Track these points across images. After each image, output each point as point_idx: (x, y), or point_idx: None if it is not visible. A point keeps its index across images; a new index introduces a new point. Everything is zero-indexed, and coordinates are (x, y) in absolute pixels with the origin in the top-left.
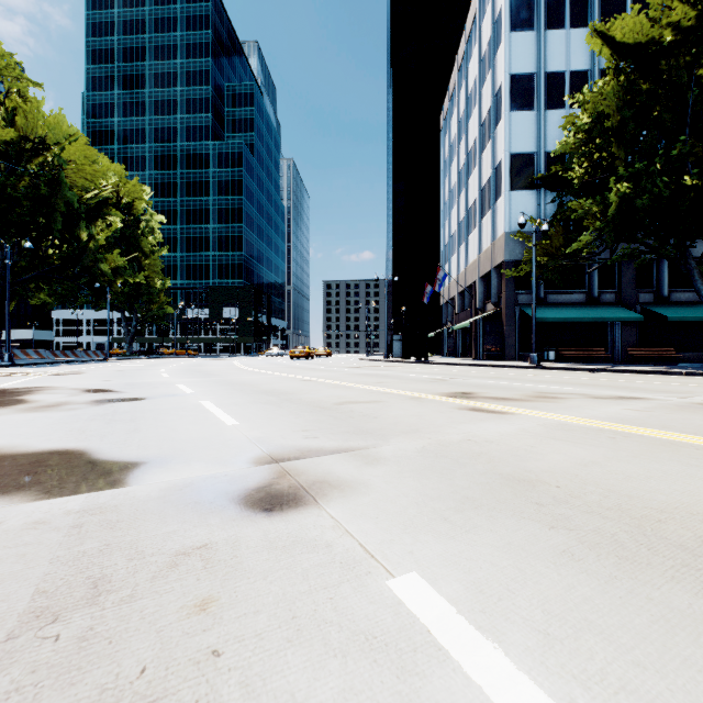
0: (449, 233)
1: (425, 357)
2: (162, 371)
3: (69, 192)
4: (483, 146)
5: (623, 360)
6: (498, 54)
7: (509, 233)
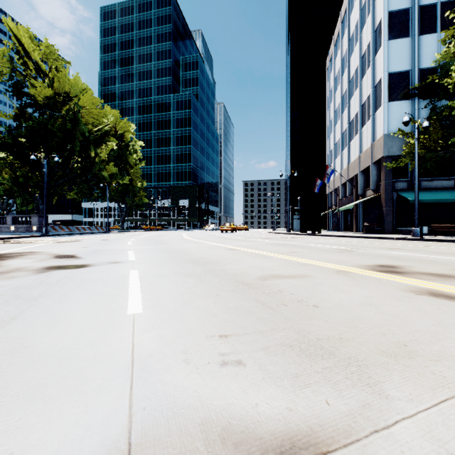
0: (334, 141)
1: (318, 231)
2: (130, 240)
3: (83, 126)
4: (364, 72)
5: None
6: None
7: (387, 135)
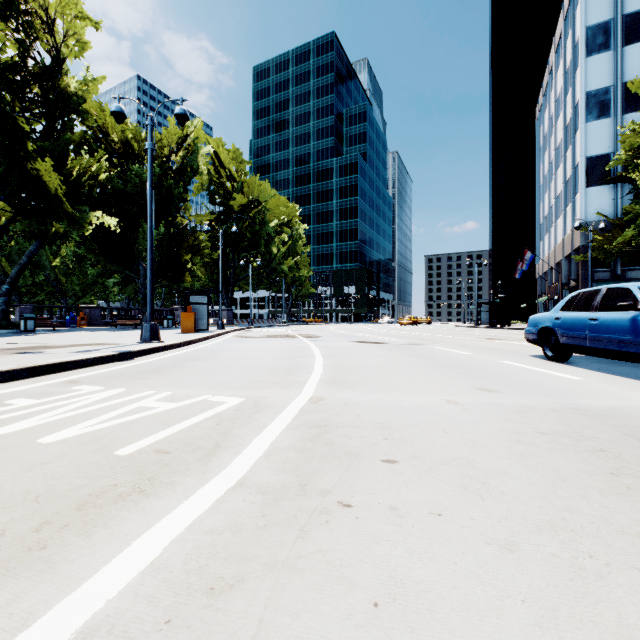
0: (543, 214)
1: (508, 324)
2: (336, 330)
3: (269, 227)
4: (567, 146)
5: None
6: (576, 74)
7: (584, 223)
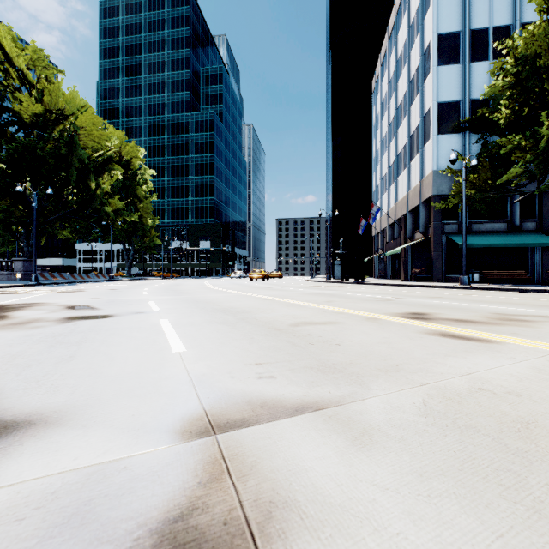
0: (380, 176)
1: (362, 279)
2: (144, 290)
3: (82, 151)
4: (412, 99)
5: (543, 282)
6: (426, 18)
7: (436, 171)
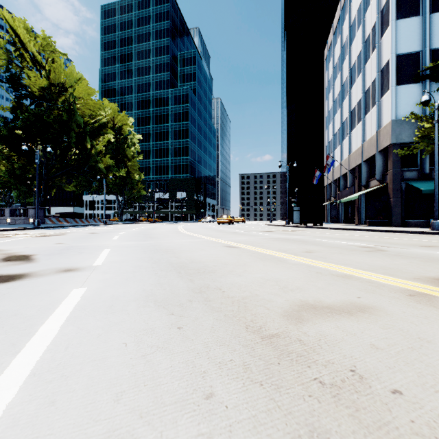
0: (333, 132)
1: (320, 223)
2: (119, 234)
3: (79, 118)
4: (367, 57)
5: None
6: None
7: (395, 120)
